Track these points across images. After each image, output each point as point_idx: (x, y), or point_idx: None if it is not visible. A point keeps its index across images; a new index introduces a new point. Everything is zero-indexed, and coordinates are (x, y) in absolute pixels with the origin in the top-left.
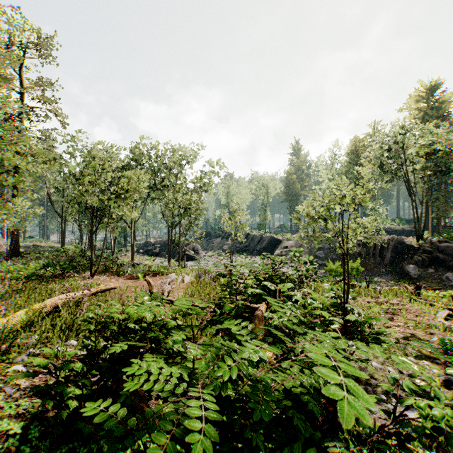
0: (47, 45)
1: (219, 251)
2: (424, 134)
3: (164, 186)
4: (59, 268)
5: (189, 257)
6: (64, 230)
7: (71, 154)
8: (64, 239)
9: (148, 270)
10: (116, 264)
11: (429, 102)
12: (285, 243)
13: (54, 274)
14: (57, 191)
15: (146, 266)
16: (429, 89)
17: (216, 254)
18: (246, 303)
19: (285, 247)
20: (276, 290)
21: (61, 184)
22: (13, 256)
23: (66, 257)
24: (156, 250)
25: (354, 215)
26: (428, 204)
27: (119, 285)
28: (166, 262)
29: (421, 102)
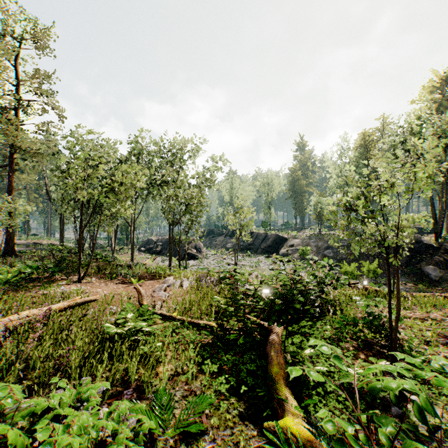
0: (44, 36)
1: (222, 249)
2: (444, 125)
3: (164, 181)
4: (47, 270)
5: (191, 256)
6: (63, 228)
7: (69, 149)
8: (63, 237)
9: (145, 272)
10: (112, 264)
11: (443, 93)
12: (291, 242)
13: (38, 277)
14: (57, 188)
15: (143, 267)
16: (444, 79)
17: (220, 252)
18: (257, 321)
19: (291, 245)
20: (299, 311)
21: (60, 180)
22: (6, 255)
23: (54, 258)
24: (158, 248)
25: (398, 210)
26: (443, 201)
27: (107, 292)
28: (168, 261)
29: (435, 93)
